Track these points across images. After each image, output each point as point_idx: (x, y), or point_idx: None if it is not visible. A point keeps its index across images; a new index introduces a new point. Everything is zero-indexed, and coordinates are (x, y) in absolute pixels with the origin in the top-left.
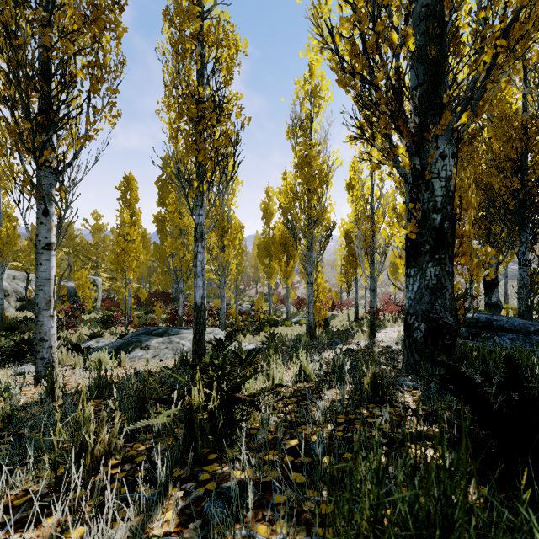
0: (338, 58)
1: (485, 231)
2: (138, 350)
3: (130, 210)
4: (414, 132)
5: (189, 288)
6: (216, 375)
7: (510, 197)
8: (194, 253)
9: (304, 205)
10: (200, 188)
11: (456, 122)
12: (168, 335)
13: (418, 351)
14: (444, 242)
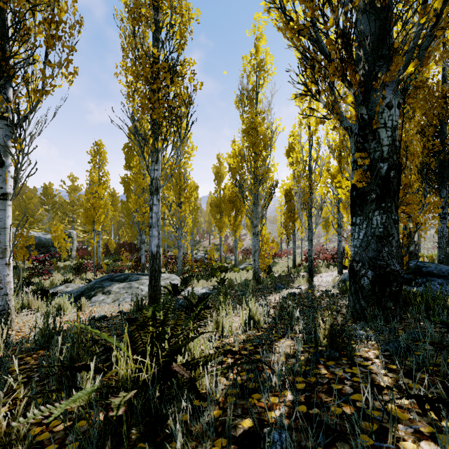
0: (285, 18)
1: None
2: (100, 295)
3: (100, 171)
4: (363, 80)
5: None
6: (155, 332)
7: (432, 158)
8: (150, 205)
9: (250, 166)
10: (155, 145)
11: (402, 73)
12: (129, 281)
13: (365, 298)
14: (390, 190)
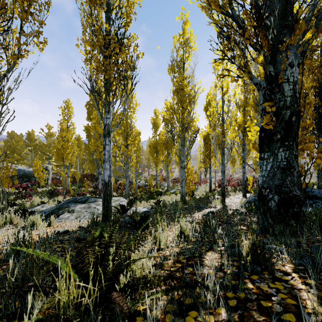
0: None
1: None
2: (66, 213)
3: (68, 121)
4: (272, 43)
5: None
6: (100, 253)
7: (313, 111)
8: (103, 145)
9: (179, 117)
10: (107, 99)
11: (301, 39)
12: (88, 202)
13: (272, 217)
14: (292, 132)
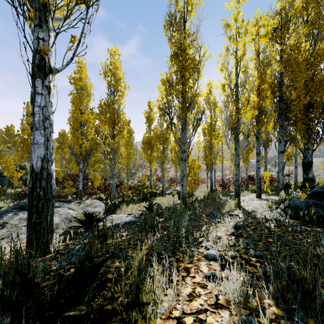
0: None
1: (306, 126)
2: None
3: None
4: None
5: (95, 170)
6: None
7: None
8: (31, 94)
9: (179, 91)
10: None
11: None
12: None
13: None
14: None
